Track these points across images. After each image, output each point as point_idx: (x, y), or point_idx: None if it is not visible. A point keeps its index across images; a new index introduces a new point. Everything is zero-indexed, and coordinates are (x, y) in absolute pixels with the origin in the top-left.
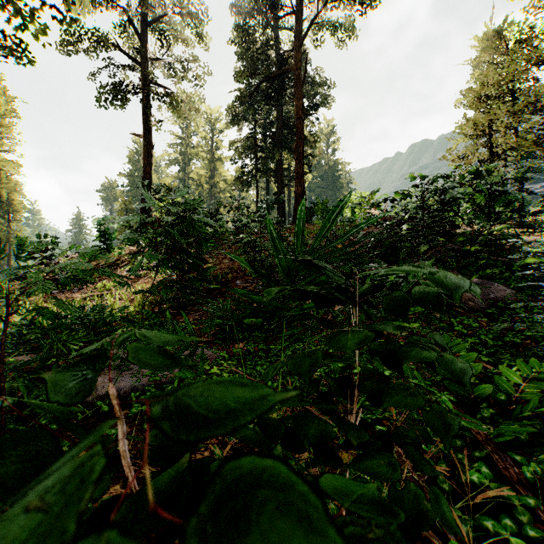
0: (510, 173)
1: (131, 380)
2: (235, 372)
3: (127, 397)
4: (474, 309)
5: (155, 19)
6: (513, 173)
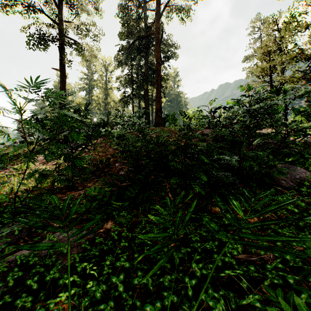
0: (301, 91)
1: None
2: (94, 269)
3: None
4: (286, 187)
5: None
6: (302, 92)
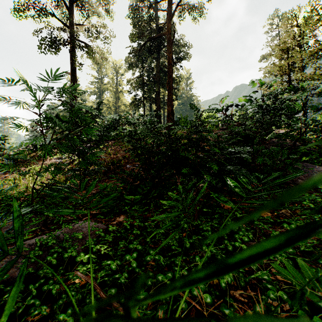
0: (320, 87)
1: None
2: (108, 253)
3: None
4: None
5: None
6: (321, 88)
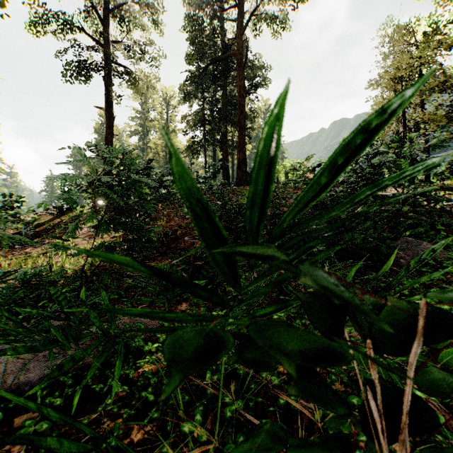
0: (433, 141)
1: (48, 364)
2: None
3: (33, 394)
4: None
5: (116, 7)
6: (435, 141)
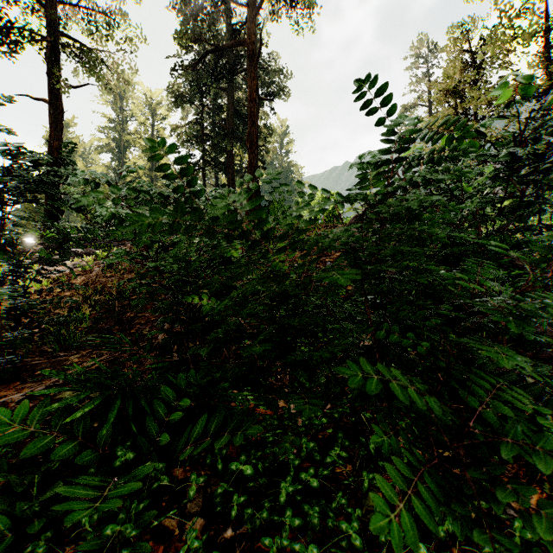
0: None
1: None
2: None
3: None
4: None
5: None
6: None
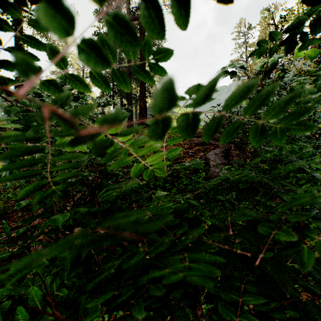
0: None
1: None
2: None
3: None
4: None
5: None
6: None
